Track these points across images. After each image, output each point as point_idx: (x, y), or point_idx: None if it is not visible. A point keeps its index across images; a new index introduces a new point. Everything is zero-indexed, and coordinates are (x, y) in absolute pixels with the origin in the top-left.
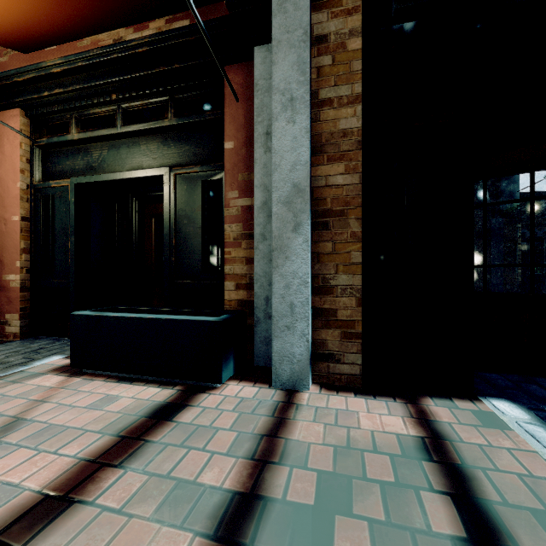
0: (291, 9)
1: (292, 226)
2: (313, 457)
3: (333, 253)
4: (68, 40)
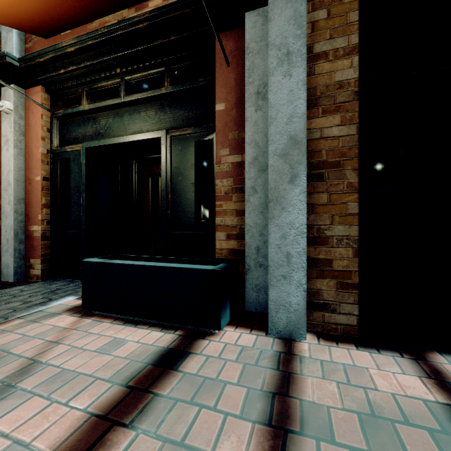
0: None
1: (288, 178)
2: (336, 425)
3: (328, 204)
4: (80, 24)
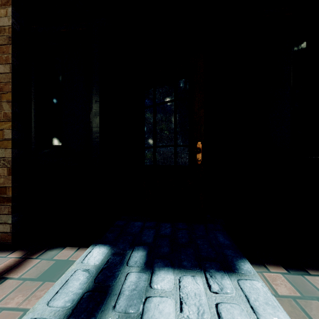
0: None
1: None
2: None
3: None
4: None
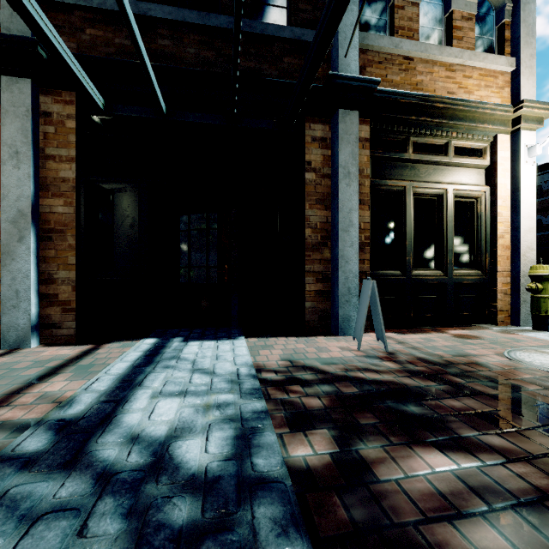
0: (17, 92)
1: (17, 238)
2: None
3: (56, 257)
4: None
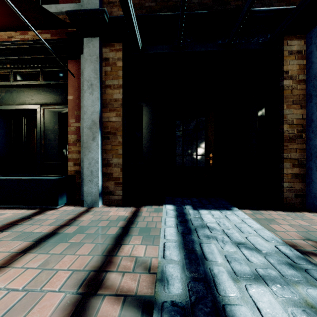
0: (91, 46)
1: (92, 138)
2: (83, 224)
3: (111, 150)
4: None
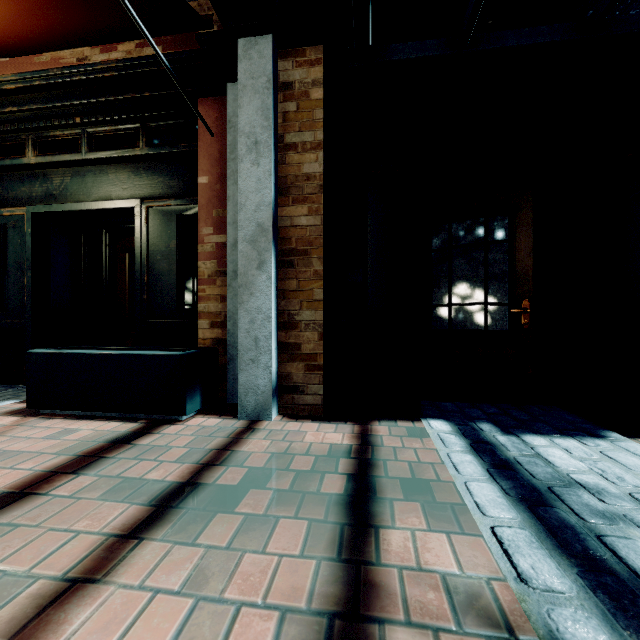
0: (256, 57)
1: (256, 264)
2: (252, 462)
3: (297, 290)
4: (24, 54)
